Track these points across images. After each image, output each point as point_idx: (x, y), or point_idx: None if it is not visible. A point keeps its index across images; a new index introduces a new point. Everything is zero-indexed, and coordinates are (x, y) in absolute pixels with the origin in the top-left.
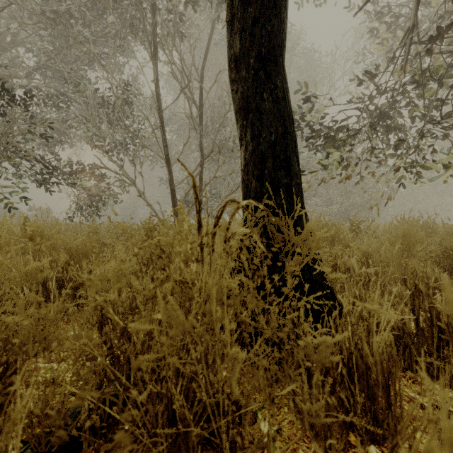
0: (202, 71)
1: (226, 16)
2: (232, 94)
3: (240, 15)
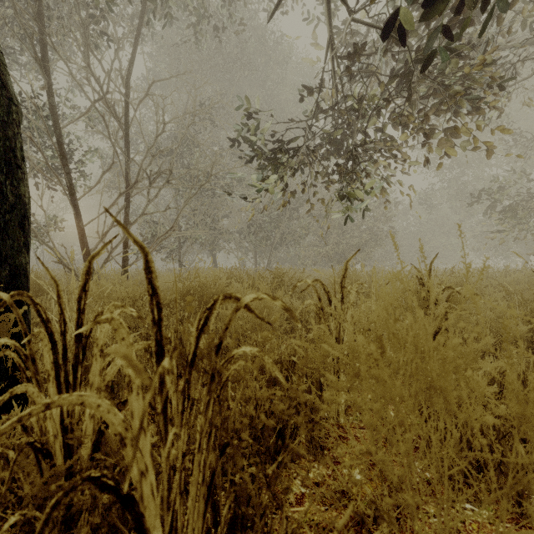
0: (129, 81)
1: None
2: None
3: None
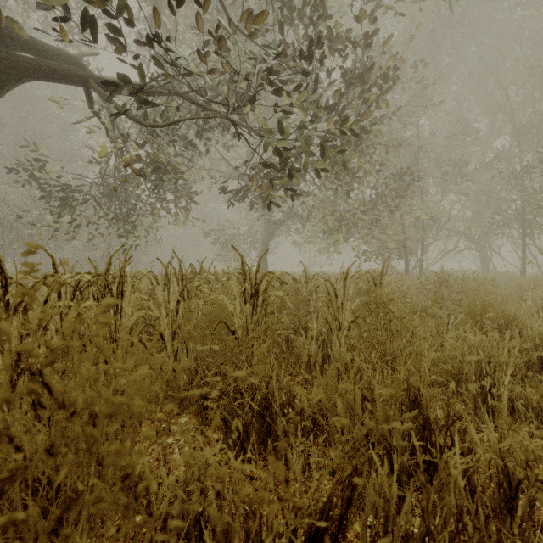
0: None
1: None
2: None
3: None
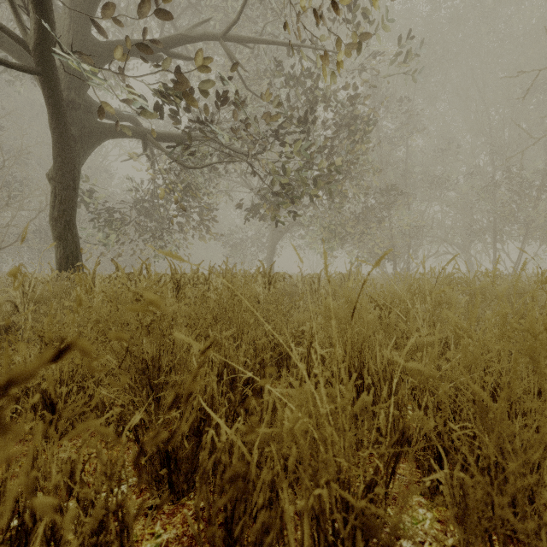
0: None
1: (52, 204)
2: (54, 230)
3: (58, 206)
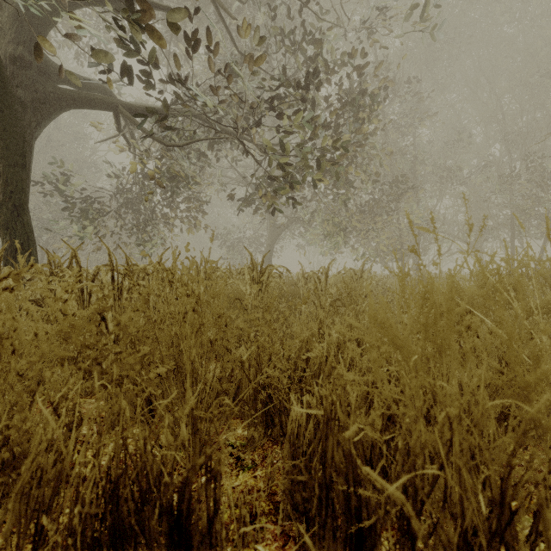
0: None
1: None
2: None
3: (3, 187)
